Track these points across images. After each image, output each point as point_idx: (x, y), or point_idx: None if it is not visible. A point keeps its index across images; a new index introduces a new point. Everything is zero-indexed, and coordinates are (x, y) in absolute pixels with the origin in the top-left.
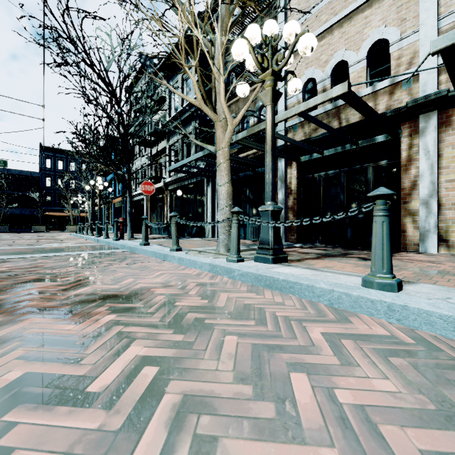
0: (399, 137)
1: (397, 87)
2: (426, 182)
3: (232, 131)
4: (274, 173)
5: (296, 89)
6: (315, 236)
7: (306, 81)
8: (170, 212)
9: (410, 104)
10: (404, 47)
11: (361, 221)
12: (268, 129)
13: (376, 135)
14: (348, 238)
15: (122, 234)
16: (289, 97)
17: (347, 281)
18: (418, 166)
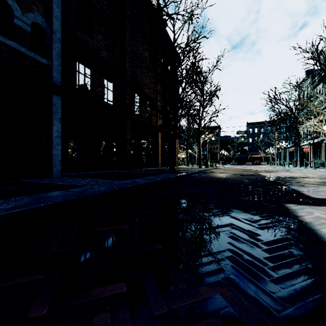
0: None
1: None
2: None
3: None
4: None
5: None
6: None
7: None
8: (325, 155)
9: None
10: None
11: None
12: None
13: None
14: None
15: (295, 165)
16: None
17: None
18: None
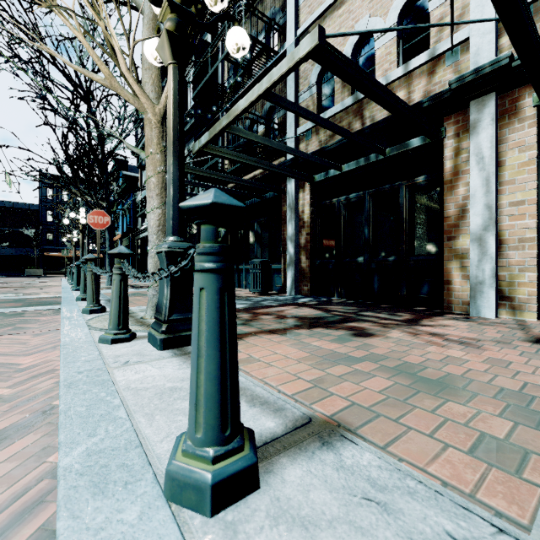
0: (442, 139)
1: (439, 63)
2: (480, 206)
3: (159, 125)
4: (179, 185)
5: (238, 47)
6: (334, 286)
7: (322, 68)
8: None
9: (454, 84)
10: (448, 0)
11: (391, 266)
12: (168, 107)
13: (411, 138)
14: (374, 291)
15: None
16: (301, 93)
17: (181, 429)
18: (468, 182)
